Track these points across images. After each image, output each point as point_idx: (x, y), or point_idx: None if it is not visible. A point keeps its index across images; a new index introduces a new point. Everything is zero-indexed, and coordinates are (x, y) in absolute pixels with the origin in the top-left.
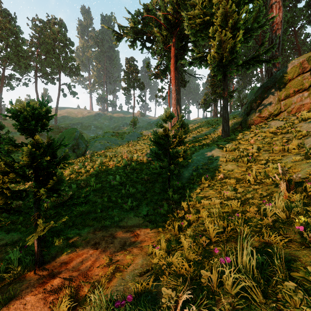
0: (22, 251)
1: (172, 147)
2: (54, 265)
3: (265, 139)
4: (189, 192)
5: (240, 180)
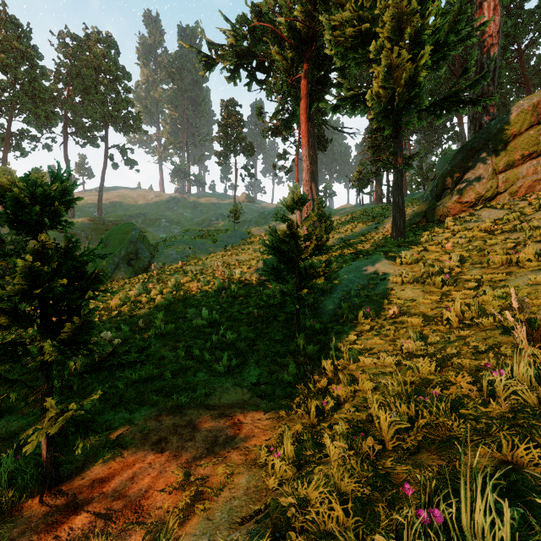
0: (19, 456)
1: (303, 258)
2: (78, 485)
3: (472, 243)
4: (336, 339)
5: (430, 319)
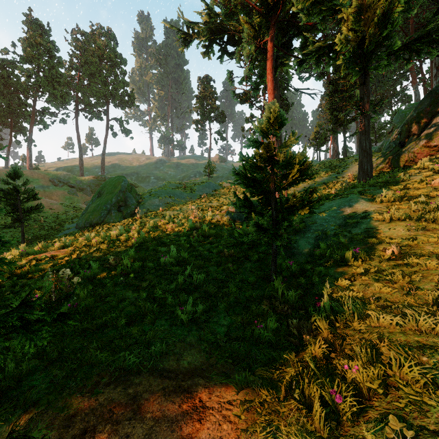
0: None
1: (281, 188)
2: None
3: None
4: (320, 284)
5: None
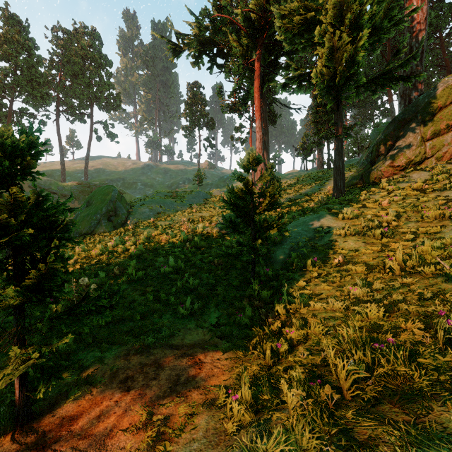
0: None
1: (258, 213)
2: (49, 422)
3: (406, 200)
4: (287, 285)
5: (373, 267)
